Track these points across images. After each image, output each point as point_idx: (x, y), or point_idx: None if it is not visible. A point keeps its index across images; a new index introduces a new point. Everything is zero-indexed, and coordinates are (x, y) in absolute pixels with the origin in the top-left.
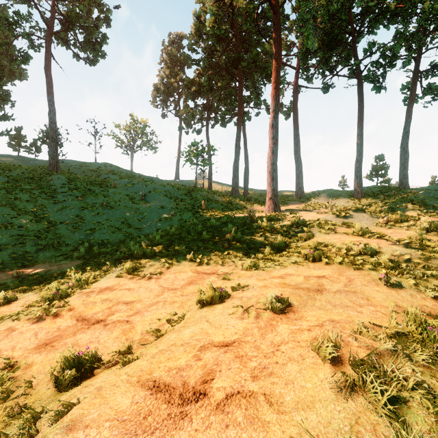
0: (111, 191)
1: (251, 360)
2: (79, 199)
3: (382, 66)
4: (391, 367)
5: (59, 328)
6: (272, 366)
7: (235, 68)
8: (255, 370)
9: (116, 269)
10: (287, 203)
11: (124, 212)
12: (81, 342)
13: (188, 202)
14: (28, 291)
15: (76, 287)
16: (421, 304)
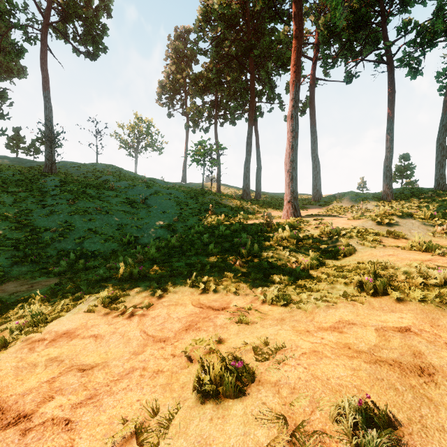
0: (108, 194)
1: None
2: (71, 203)
3: (421, 46)
4: None
5: None
6: None
7: (246, 57)
8: None
9: (90, 298)
10: (304, 207)
11: (121, 217)
12: None
13: (194, 206)
14: None
15: (28, 327)
16: None
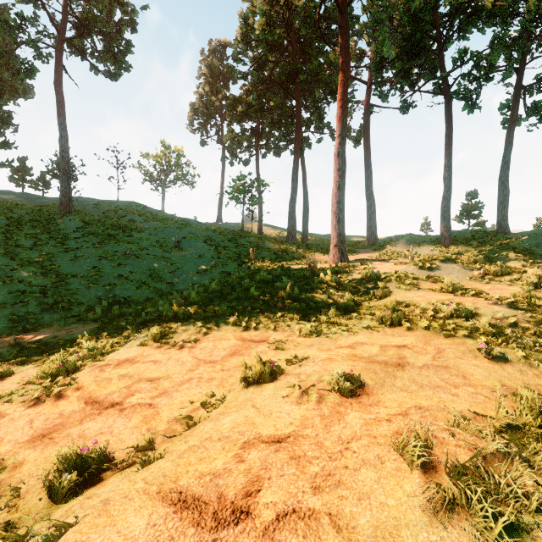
0: (137, 237)
1: (311, 463)
2: (96, 246)
3: (476, 79)
4: (504, 476)
5: (62, 413)
6: (339, 472)
7: (291, 82)
8: (317, 478)
9: (140, 336)
10: (356, 251)
11: (153, 263)
12: (89, 433)
13: (233, 250)
14: (28, 364)
15: (88, 359)
16: (535, 384)
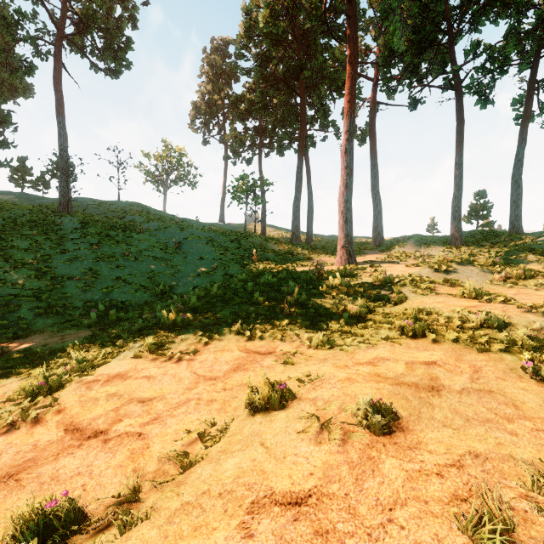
0: (137, 238)
1: (344, 543)
2: (94, 248)
3: (490, 72)
4: None
5: (37, 444)
6: None
7: (295, 79)
8: None
9: (134, 346)
10: (362, 253)
11: (153, 264)
12: (64, 474)
13: (235, 251)
14: (12, 376)
15: (76, 372)
16: None
